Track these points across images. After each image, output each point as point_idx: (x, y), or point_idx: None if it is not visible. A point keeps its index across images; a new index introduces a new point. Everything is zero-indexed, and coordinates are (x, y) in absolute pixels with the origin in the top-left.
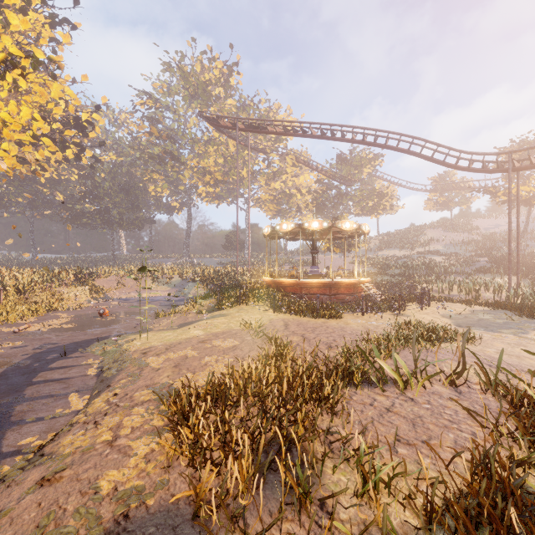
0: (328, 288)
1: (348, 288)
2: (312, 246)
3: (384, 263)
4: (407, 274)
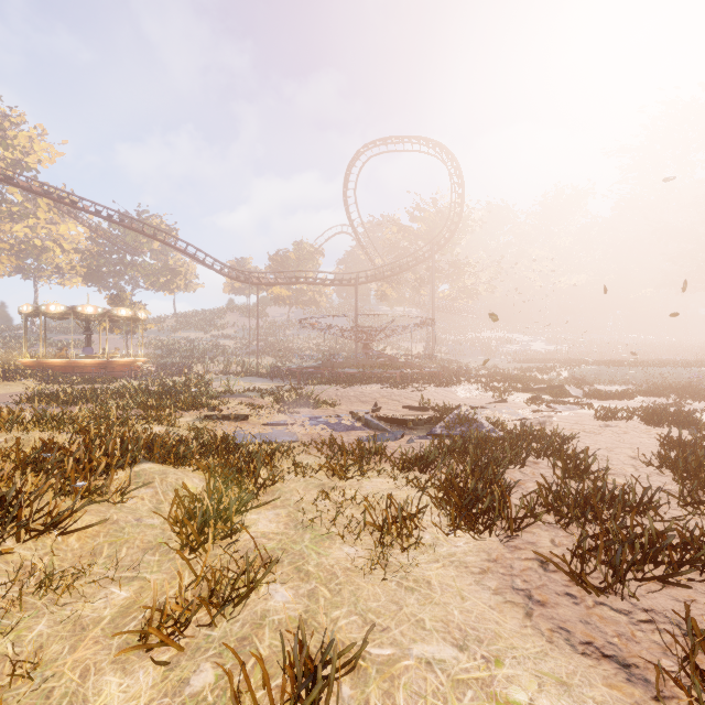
0: (103, 367)
1: (124, 367)
2: (85, 327)
3: (175, 346)
4: (192, 356)
